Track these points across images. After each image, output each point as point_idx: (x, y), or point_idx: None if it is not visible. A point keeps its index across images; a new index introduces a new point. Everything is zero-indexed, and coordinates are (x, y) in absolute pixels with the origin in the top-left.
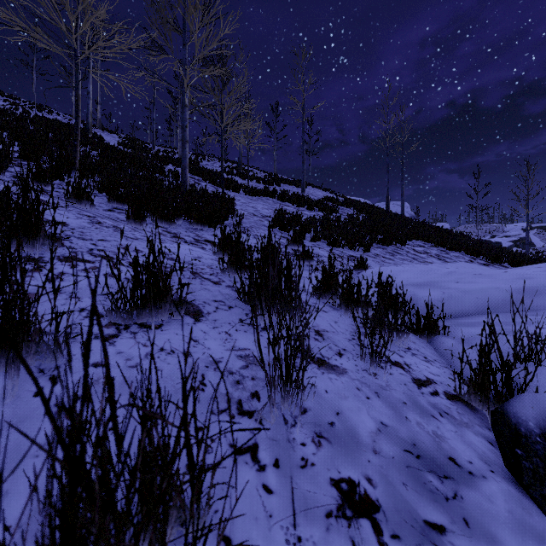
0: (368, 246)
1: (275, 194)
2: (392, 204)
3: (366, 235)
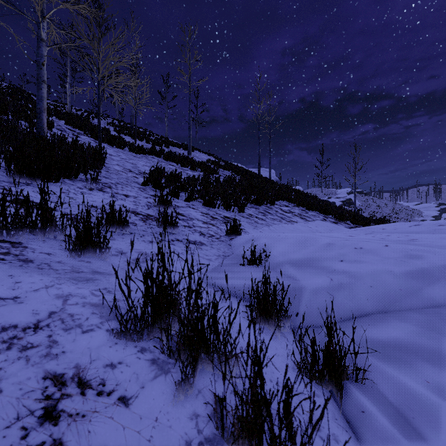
0: (242, 206)
1: (161, 153)
2: (262, 170)
3: (241, 195)
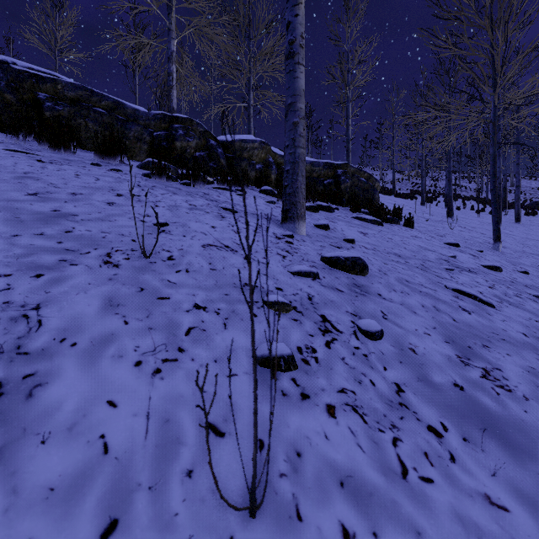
0: None
1: None
2: None
3: None
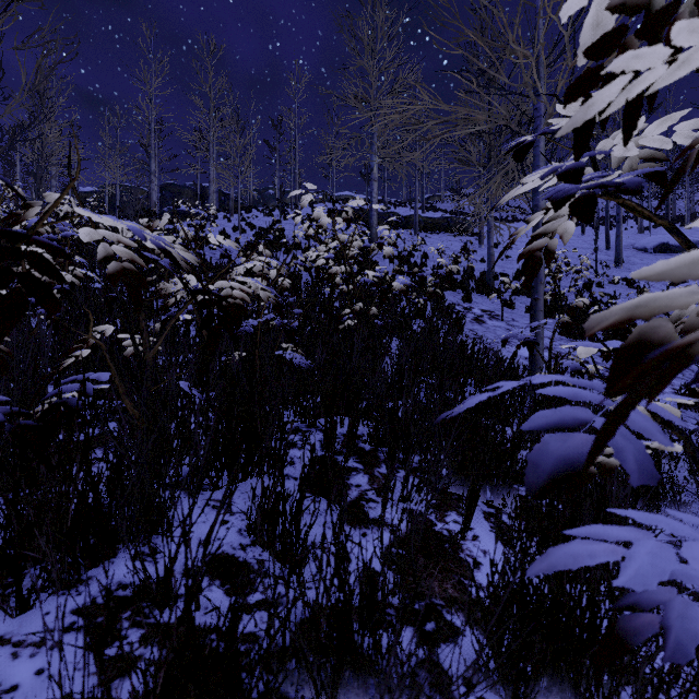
0: None
1: None
2: None
3: None
